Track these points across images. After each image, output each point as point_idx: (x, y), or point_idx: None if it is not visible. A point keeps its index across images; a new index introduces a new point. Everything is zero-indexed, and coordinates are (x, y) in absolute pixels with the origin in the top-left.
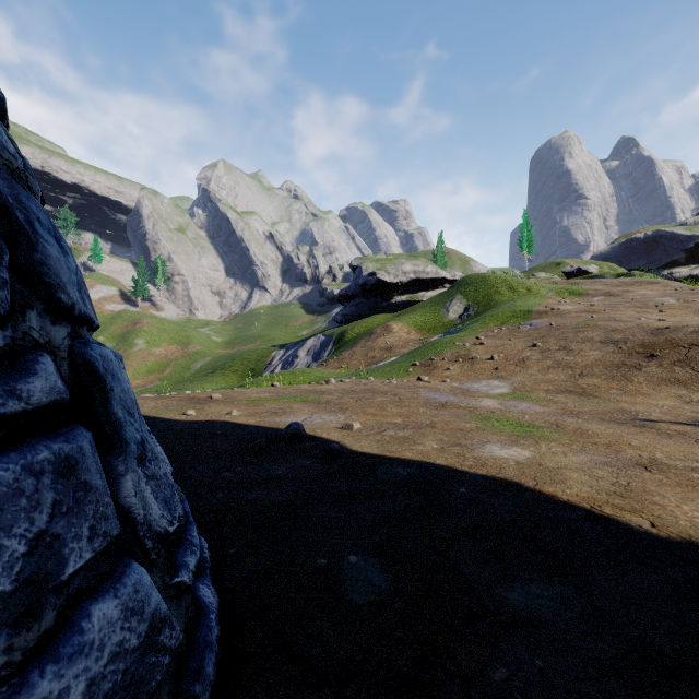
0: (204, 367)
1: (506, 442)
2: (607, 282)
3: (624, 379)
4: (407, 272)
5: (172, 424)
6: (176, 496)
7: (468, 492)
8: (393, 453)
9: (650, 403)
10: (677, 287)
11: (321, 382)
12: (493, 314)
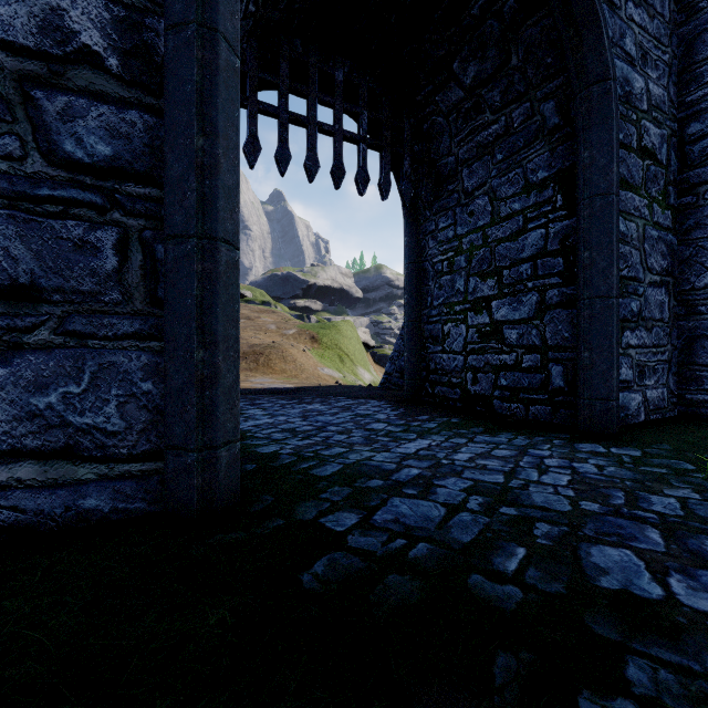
0: None
1: None
2: (252, 308)
3: None
4: None
5: None
6: None
7: None
8: None
9: None
10: (284, 317)
11: None
12: None
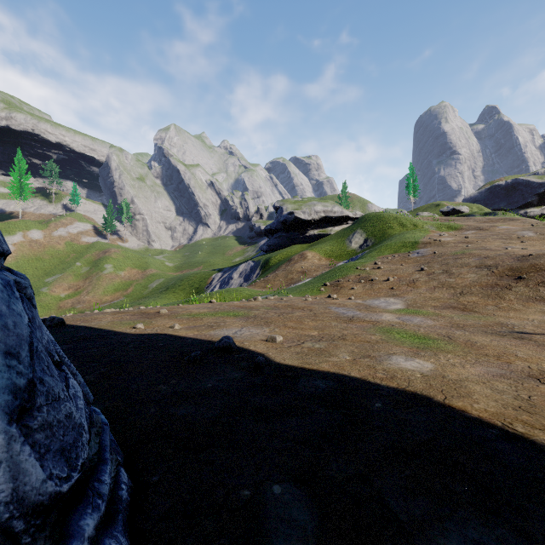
0: (159, 286)
1: (409, 354)
2: (477, 219)
3: (497, 297)
4: (319, 211)
5: (122, 337)
6: (83, 437)
7: (383, 406)
8: (312, 365)
9: (522, 317)
10: (533, 223)
11: (250, 299)
12: (387, 244)
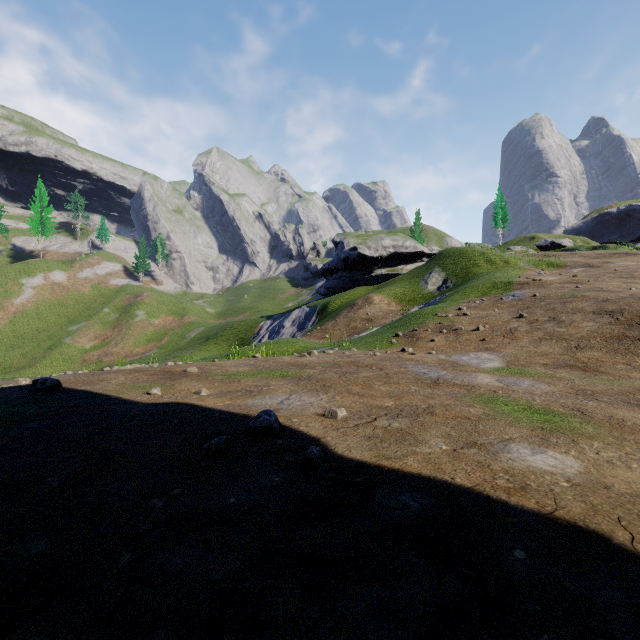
0: (198, 336)
1: (533, 441)
2: (584, 254)
3: (628, 352)
4: (387, 247)
5: (127, 407)
6: None
7: (529, 559)
8: (392, 461)
9: None
10: None
11: (303, 354)
12: (473, 285)
